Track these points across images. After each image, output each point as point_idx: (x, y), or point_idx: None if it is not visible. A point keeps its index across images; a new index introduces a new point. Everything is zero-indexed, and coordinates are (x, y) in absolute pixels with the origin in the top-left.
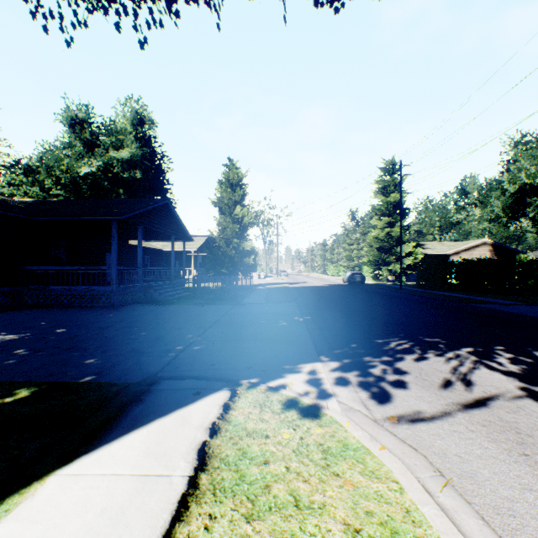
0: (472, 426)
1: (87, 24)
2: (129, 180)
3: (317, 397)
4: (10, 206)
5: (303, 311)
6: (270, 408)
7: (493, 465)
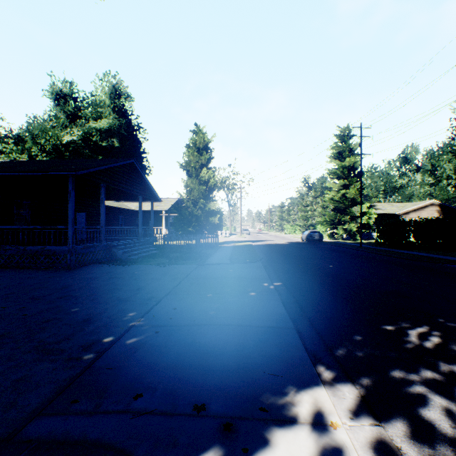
0: None
1: None
2: (108, 148)
3: None
4: None
5: (271, 274)
6: None
7: None
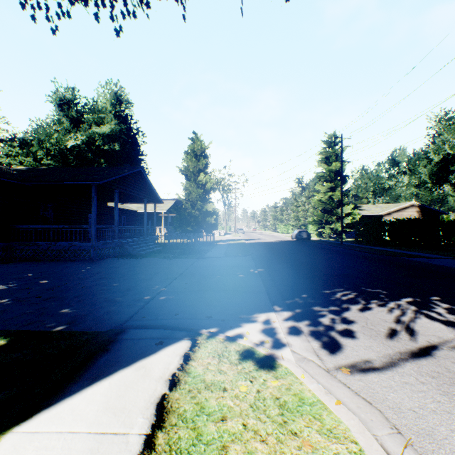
0: (422, 378)
1: (69, 14)
2: (109, 151)
3: (272, 346)
4: (3, 172)
5: (257, 264)
6: (228, 358)
7: (448, 421)
